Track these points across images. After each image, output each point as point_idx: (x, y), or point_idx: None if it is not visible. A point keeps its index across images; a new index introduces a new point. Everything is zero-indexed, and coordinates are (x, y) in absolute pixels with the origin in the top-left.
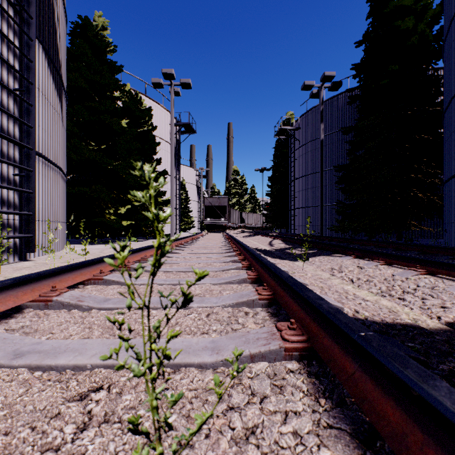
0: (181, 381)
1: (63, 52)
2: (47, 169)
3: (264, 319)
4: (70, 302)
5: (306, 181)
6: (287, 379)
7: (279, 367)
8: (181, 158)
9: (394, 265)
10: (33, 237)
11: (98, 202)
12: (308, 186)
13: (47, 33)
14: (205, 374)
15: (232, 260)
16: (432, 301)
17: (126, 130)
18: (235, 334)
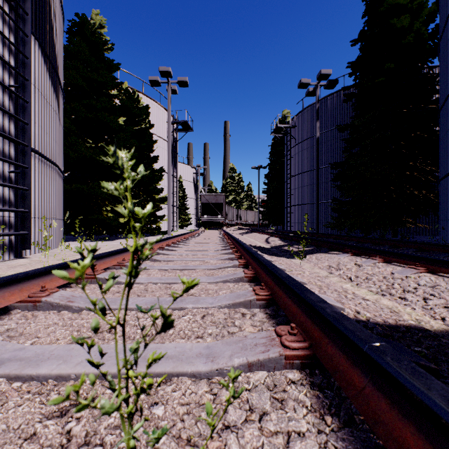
0: (172, 394)
1: (60, 50)
2: (43, 166)
3: (261, 321)
4: (60, 303)
5: (302, 179)
6: (288, 392)
7: (279, 377)
8: (178, 155)
9: (392, 263)
10: (29, 234)
11: (95, 199)
12: (304, 184)
13: (44, 30)
14: (199, 385)
15: (229, 258)
16: (435, 300)
17: (123, 128)
18: (232, 339)
